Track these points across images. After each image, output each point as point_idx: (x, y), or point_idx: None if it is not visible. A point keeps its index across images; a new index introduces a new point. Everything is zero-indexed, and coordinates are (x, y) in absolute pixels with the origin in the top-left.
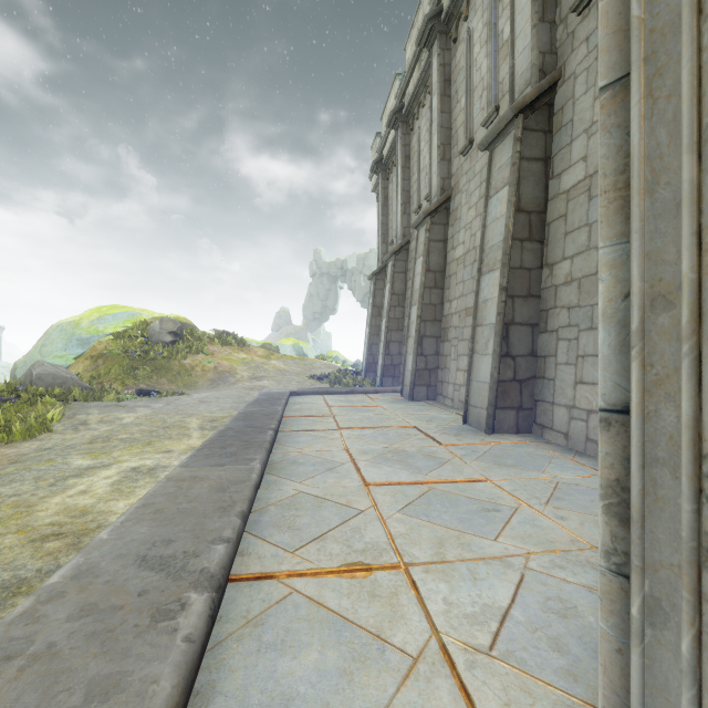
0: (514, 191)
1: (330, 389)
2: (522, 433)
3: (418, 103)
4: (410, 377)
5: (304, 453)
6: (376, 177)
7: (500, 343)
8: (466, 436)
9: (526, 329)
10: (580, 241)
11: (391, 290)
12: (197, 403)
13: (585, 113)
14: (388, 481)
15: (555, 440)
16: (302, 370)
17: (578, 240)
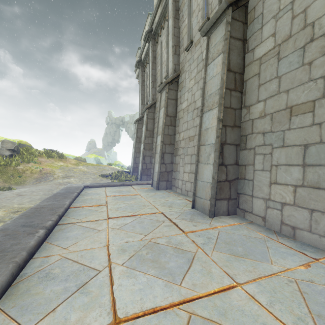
0: (227, 57)
1: (110, 184)
2: (231, 214)
3: (161, 27)
4: (157, 176)
5: (66, 255)
6: (138, 70)
7: (219, 156)
8: (198, 221)
9: (232, 147)
10: (271, 89)
11: (146, 128)
12: (14, 196)
13: (273, 5)
14: (142, 310)
15: (255, 221)
16: (97, 171)
17: (269, 88)
